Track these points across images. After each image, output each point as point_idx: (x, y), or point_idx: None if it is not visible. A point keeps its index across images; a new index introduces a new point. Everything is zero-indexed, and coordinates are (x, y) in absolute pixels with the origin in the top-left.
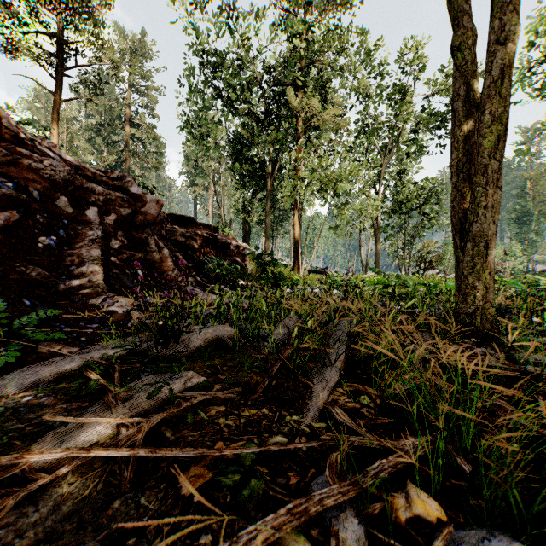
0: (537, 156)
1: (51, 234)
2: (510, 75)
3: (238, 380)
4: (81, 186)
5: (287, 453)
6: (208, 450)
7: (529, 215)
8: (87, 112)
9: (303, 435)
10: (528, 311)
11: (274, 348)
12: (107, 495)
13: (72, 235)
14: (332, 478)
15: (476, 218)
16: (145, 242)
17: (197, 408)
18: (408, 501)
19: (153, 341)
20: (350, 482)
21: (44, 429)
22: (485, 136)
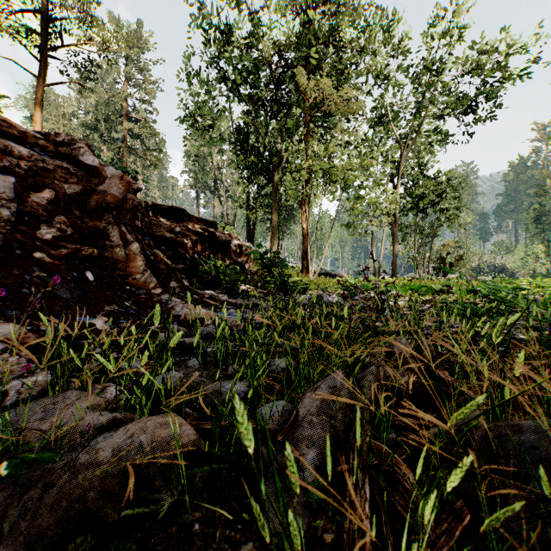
0: None
1: None
2: None
3: None
4: None
5: None
6: None
7: (548, 214)
8: (86, 109)
9: None
10: None
11: None
12: None
13: None
14: None
15: None
16: (103, 233)
17: None
18: None
19: None
20: None
21: None
22: None
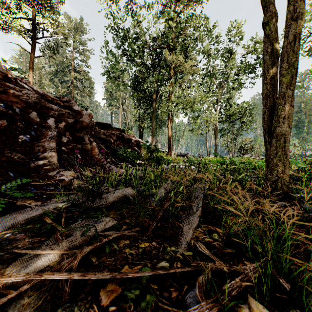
0: (308, 89)
1: (26, 133)
2: (299, 39)
3: (137, 223)
4: (44, 105)
5: (169, 274)
6: (119, 274)
7: (303, 123)
8: (49, 64)
9: (178, 261)
10: (307, 179)
11: (158, 202)
12: (53, 304)
13: (39, 134)
14: (201, 296)
15: (278, 124)
16: (82, 138)
17: (112, 241)
18: (250, 310)
19: (86, 198)
20: (213, 299)
21: (16, 256)
22: (284, 75)
